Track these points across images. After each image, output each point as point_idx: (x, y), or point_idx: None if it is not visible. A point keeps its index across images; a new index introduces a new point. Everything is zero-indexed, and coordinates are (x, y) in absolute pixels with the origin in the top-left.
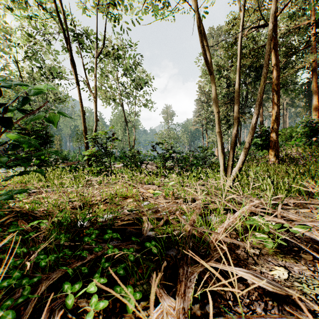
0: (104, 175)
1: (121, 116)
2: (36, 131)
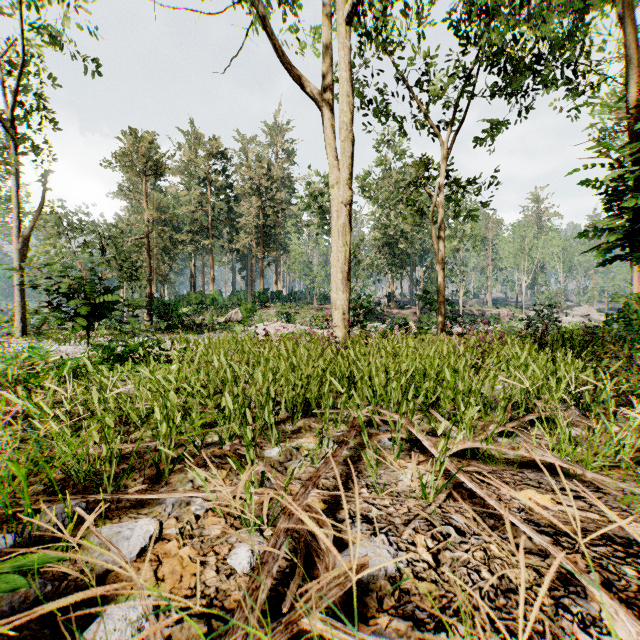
0: None
1: None
2: None
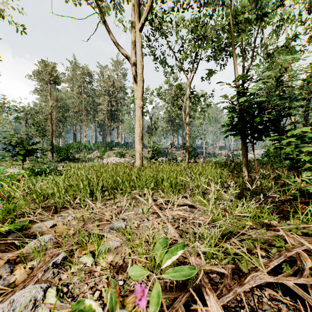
0: None
1: None
2: None
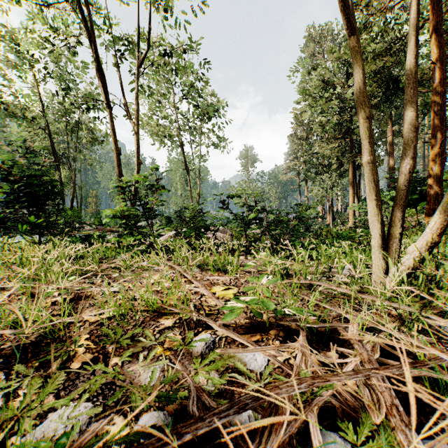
0: (141, 250)
1: (181, 163)
2: (32, 177)
